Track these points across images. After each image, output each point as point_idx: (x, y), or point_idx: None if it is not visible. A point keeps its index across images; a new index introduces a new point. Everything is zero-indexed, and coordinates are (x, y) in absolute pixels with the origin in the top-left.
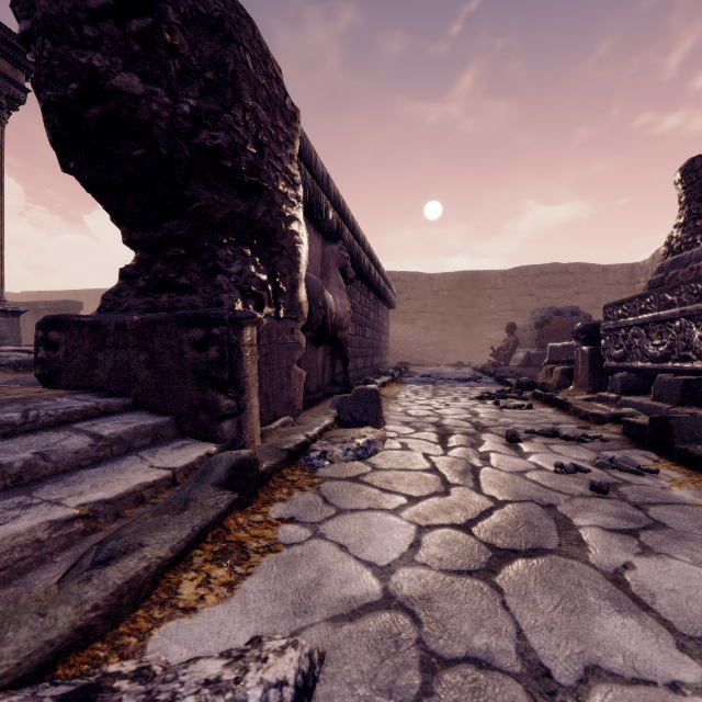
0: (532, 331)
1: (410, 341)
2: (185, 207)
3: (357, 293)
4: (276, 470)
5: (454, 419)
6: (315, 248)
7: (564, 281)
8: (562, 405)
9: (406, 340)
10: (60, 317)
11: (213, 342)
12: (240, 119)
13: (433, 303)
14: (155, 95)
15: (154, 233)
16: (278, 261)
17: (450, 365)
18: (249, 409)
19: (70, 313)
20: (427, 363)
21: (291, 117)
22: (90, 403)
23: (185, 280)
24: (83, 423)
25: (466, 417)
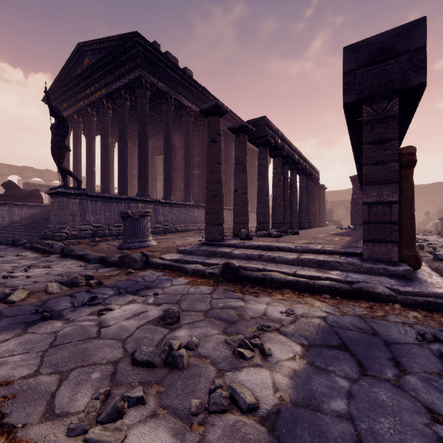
0: (436, 215)
1: None
2: None
3: None
4: None
5: None
6: None
7: None
8: (430, 233)
9: None
10: None
11: None
12: None
13: None
14: None
15: None
16: None
17: None
18: None
19: None
20: None
21: None
22: None
23: None
24: None
25: None
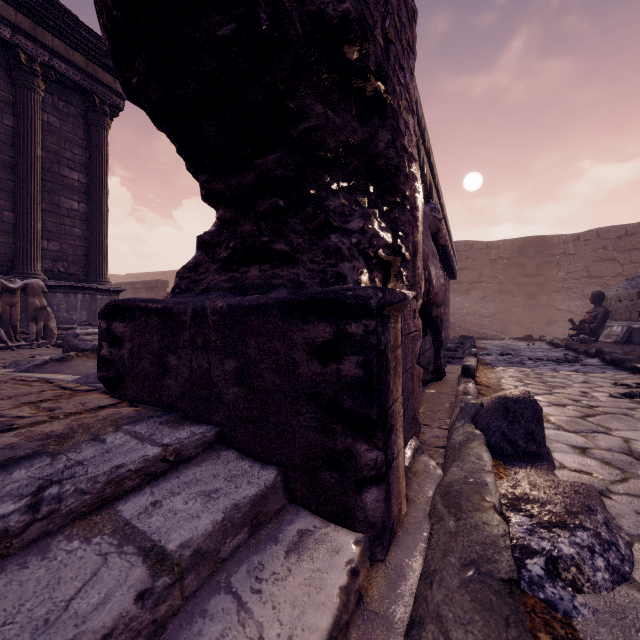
0: (632, 302)
1: (465, 312)
2: (288, 131)
3: None
4: None
5: None
6: None
7: None
8: None
9: (460, 311)
10: (125, 303)
11: (348, 348)
12: None
13: (491, 272)
14: None
15: (242, 177)
16: (398, 216)
17: (516, 339)
18: (395, 457)
19: (159, 290)
20: (487, 336)
21: (411, 16)
22: (153, 448)
23: (284, 245)
24: (139, 501)
25: None
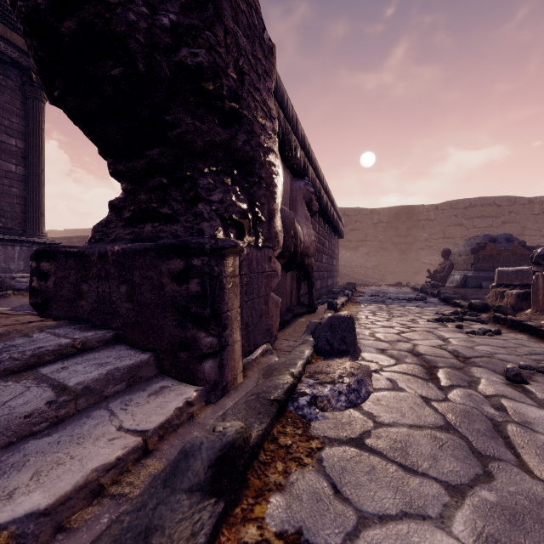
0: (468, 256)
1: (354, 265)
2: (167, 134)
3: (316, 225)
4: (267, 432)
5: (428, 346)
6: (285, 183)
7: (491, 212)
8: (536, 332)
9: (350, 264)
10: (50, 248)
11: (193, 274)
12: (221, 39)
13: (373, 233)
14: (131, 4)
15: (136, 162)
16: (256, 191)
17: (390, 285)
18: (231, 345)
19: None
20: (369, 283)
21: (268, 51)
22: (66, 340)
23: (168, 209)
24: (53, 366)
25: (439, 343)
